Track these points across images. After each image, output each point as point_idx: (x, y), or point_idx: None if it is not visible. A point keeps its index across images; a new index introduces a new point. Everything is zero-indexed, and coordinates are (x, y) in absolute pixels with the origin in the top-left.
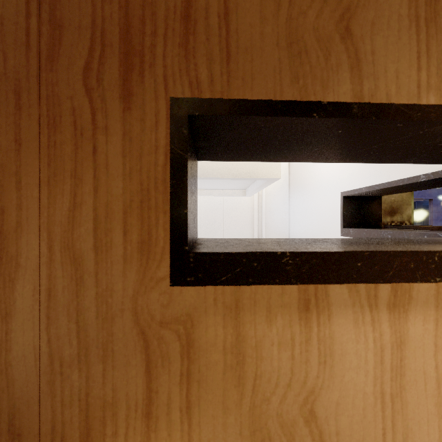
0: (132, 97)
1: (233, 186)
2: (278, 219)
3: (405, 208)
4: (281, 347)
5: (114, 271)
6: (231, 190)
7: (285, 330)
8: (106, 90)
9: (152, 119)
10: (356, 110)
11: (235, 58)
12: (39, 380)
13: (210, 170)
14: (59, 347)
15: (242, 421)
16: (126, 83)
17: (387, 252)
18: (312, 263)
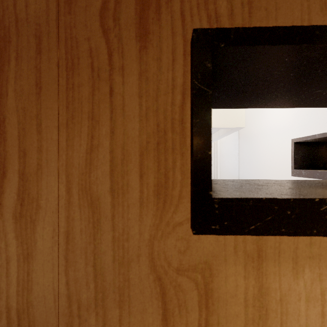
0: (148, 35)
1: None
2: (230, 162)
3: None
4: (309, 303)
5: (130, 215)
6: None
7: (314, 284)
8: (122, 29)
9: (168, 57)
10: None
11: None
12: (58, 322)
13: None
14: (77, 290)
15: None
16: (142, 21)
17: None
18: None
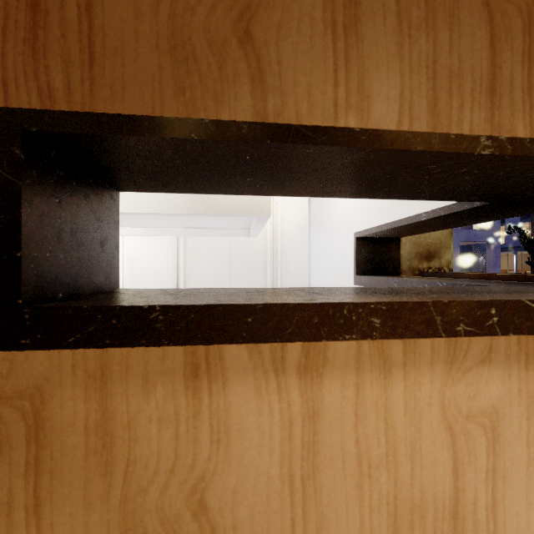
0: None
1: (231, 225)
2: (297, 265)
3: (443, 252)
4: (162, 424)
5: None
6: (232, 229)
7: (167, 403)
8: None
9: None
10: (245, 131)
11: (100, 61)
12: None
13: (184, 204)
14: None
15: (111, 519)
16: None
17: (285, 304)
18: (189, 319)
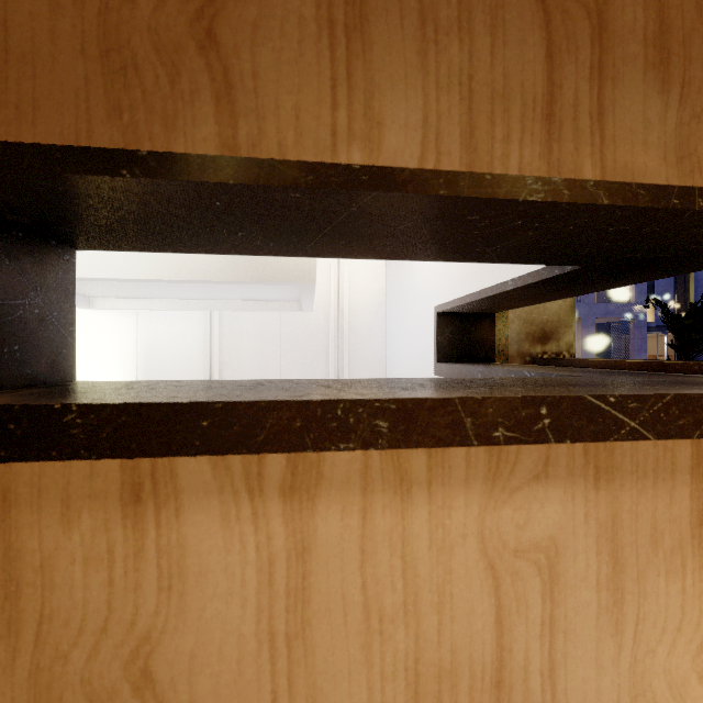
0: None
1: (276, 296)
2: (370, 349)
3: (563, 333)
4: (90, 566)
5: None
6: (279, 301)
7: (97, 537)
8: None
9: None
10: (199, 168)
11: (1, 70)
12: None
13: (198, 267)
14: None
15: (16, 697)
16: None
17: (256, 403)
18: (120, 423)
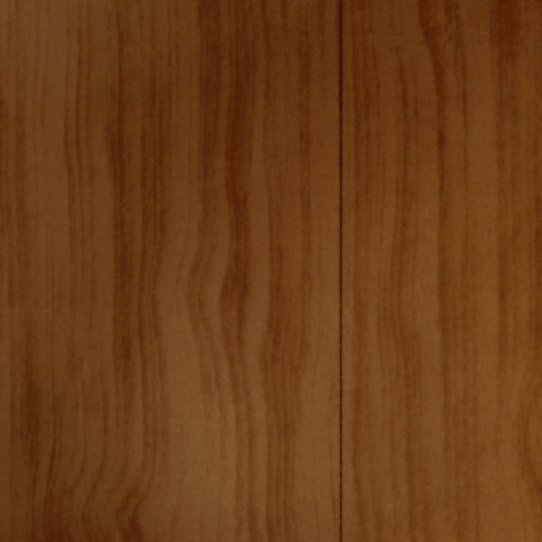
0: (517, 32)
1: None
2: None
3: None
4: None
5: (479, 366)
6: None
7: None
8: (464, 25)
9: None
10: None
11: None
12: None
13: None
14: (375, 495)
15: None
16: (505, 7)
17: None
18: None
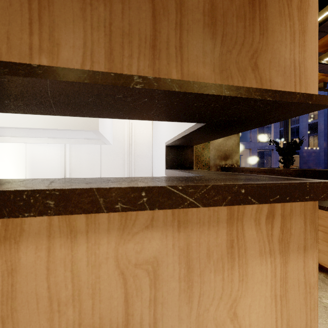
0: None
1: (91, 137)
2: (144, 163)
3: (234, 155)
4: None
5: None
6: (95, 139)
7: None
8: None
9: None
10: None
11: None
12: None
13: (36, 121)
14: None
15: None
16: None
17: None
18: None
